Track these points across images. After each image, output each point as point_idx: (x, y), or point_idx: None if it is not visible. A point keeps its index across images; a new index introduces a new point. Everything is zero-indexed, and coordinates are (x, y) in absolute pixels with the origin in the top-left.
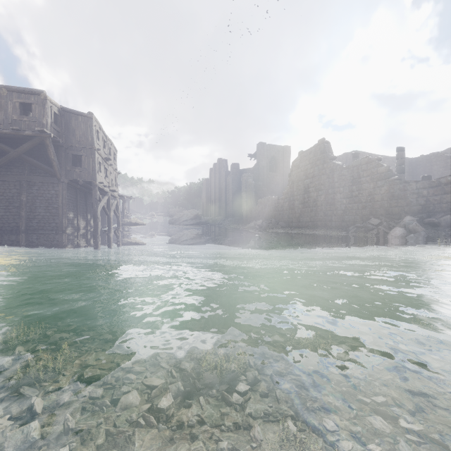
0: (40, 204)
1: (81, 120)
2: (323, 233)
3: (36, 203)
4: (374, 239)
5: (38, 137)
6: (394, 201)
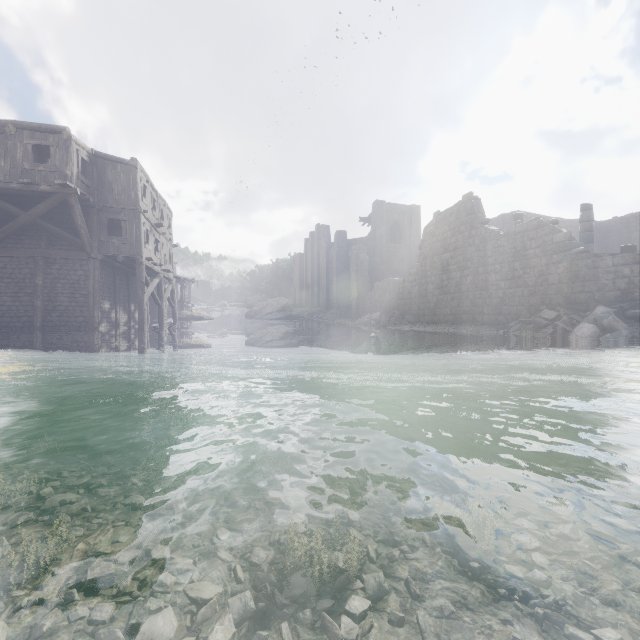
0: (62, 289)
1: (120, 169)
2: (471, 332)
3: (58, 288)
4: (549, 341)
5: (59, 193)
6: (578, 285)
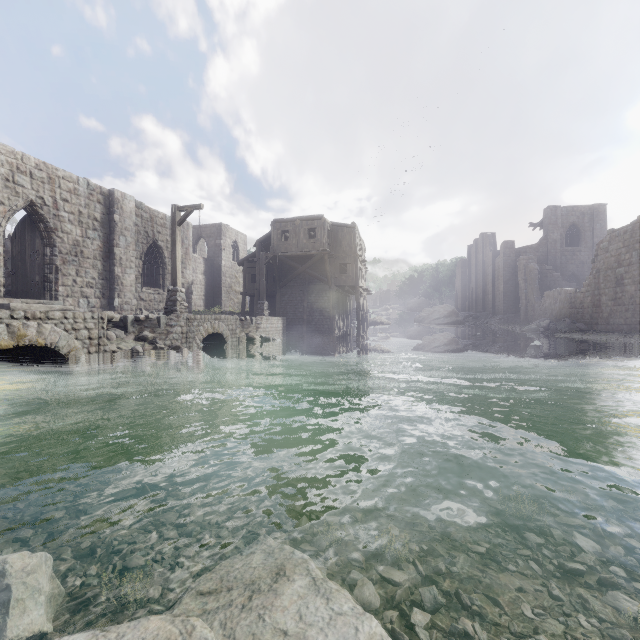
0: (316, 308)
1: (346, 231)
2: (638, 341)
3: (314, 308)
4: None
5: (319, 254)
6: None
